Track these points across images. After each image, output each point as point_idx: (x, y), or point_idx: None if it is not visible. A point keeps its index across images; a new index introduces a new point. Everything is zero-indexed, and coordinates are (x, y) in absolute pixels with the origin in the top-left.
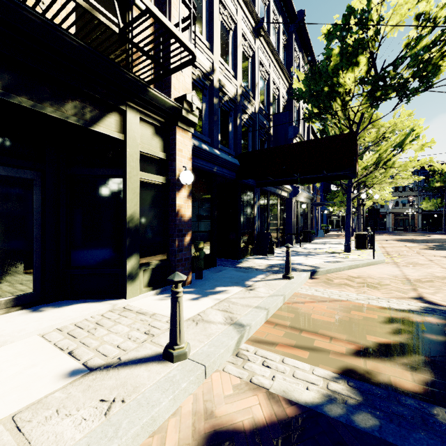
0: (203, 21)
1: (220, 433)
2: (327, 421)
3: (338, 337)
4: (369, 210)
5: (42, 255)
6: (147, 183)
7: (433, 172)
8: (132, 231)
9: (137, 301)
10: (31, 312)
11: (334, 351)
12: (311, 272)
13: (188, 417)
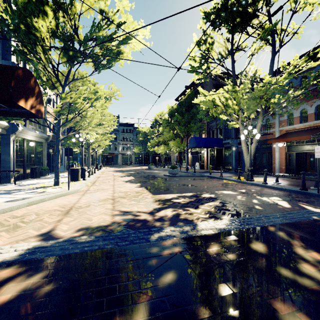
0: None
1: None
2: None
3: None
4: (66, 149)
5: None
6: None
7: (139, 132)
8: None
9: None
10: None
11: None
12: None
13: None
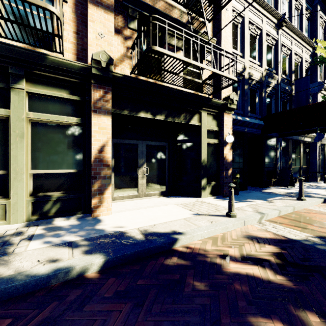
0: (238, 41)
1: (252, 236)
2: (301, 243)
3: (325, 227)
4: None
5: (168, 176)
6: (209, 144)
7: None
8: (203, 167)
9: (206, 200)
10: (167, 198)
11: (319, 231)
12: (324, 198)
13: (239, 231)
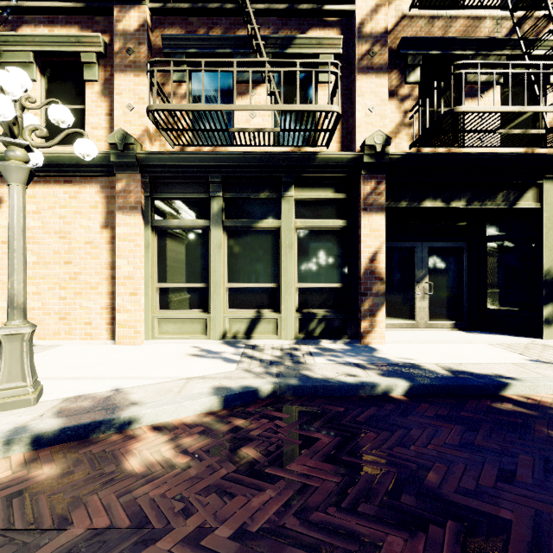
0: None
1: None
2: None
3: None
4: None
5: (468, 298)
6: None
7: None
8: (548, 282)
9: None
10: (467, 333)
11: None
12: None
13: None
